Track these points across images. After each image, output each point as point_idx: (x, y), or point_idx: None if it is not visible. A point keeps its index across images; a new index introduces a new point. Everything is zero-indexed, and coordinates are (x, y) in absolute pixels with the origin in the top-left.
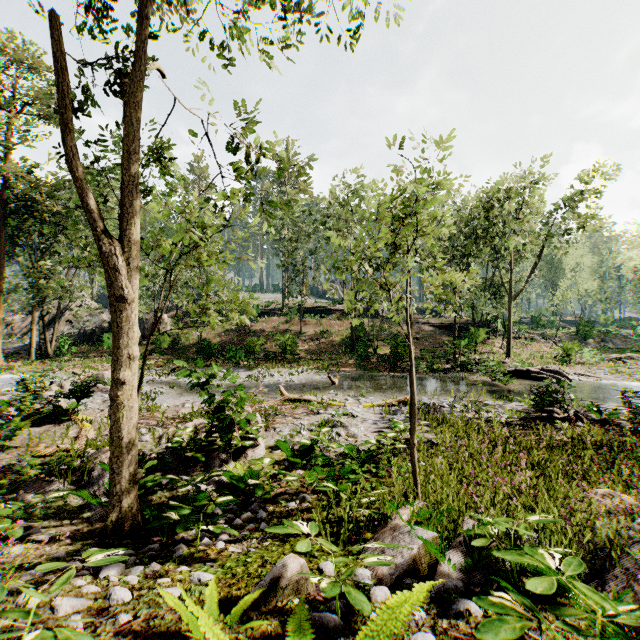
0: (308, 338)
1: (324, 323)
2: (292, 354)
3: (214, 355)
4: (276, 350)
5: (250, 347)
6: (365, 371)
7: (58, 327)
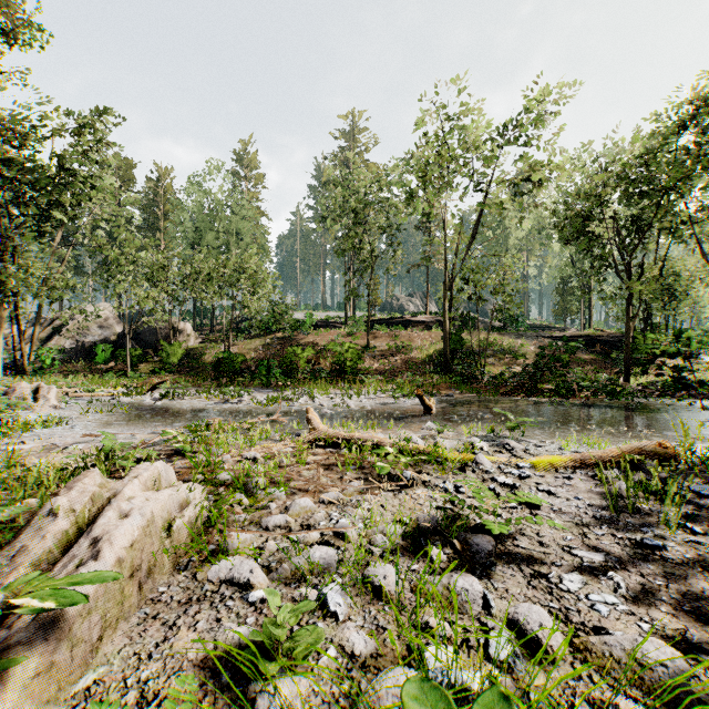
0: (379, 354)
1: (401, 336)
2: (354, 373)
3: (240, 373)
4: (332, 369)
5: (292, 362)
6: (478, 394)
7: (58, 341)
